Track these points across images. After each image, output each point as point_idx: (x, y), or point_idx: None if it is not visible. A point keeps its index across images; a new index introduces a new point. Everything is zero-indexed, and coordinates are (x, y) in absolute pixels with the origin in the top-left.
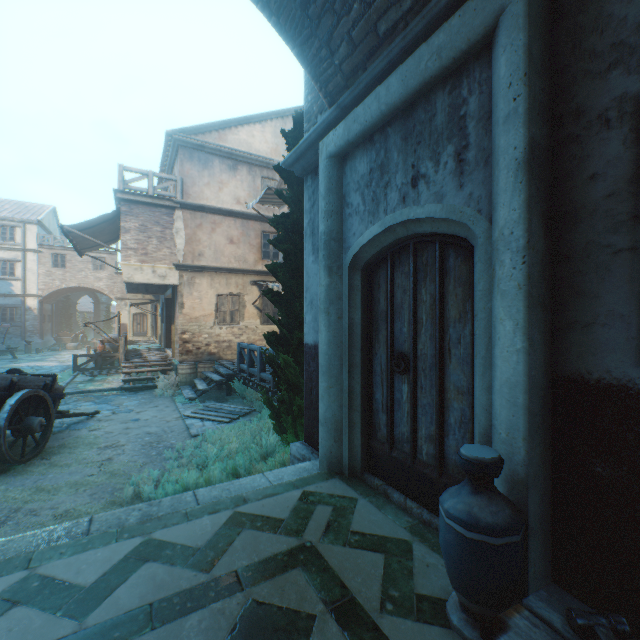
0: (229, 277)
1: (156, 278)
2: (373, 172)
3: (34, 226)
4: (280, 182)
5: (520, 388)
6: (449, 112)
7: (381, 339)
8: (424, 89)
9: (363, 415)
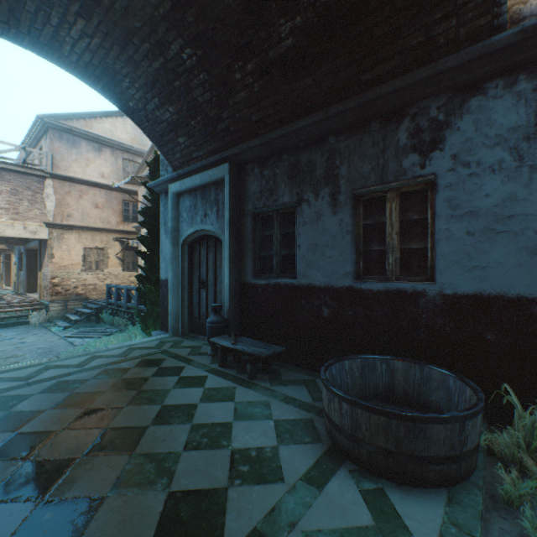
0: (95, 234)
1: (27, 233)
2: (192, 206)
3: None
4: (140, 168)
5: (228, 286)
6: (215, 196)
7: (196, 275)
8: (208, 184)
9: (189, 308)
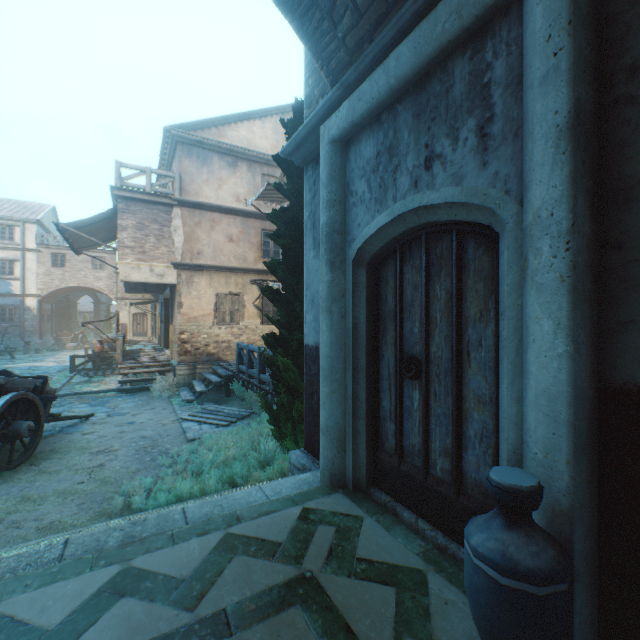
0: (228, 276)
1: (154, 277)
2: (380, 155)
3: (33, 225)
4: (280, 179)
5: (563, 400)
6: (470, 81)
7: (389, 340)
8: (440, 57)
9: (369, 423)
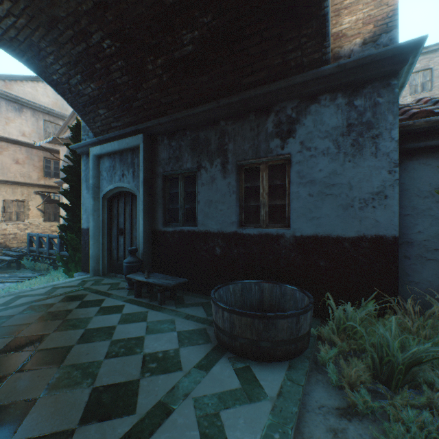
0: (15, 188)
1: None
2: (111, 167)
3: None
4: (61, 129)
5: (142, 233)
6: (131, 160)
7: (115, 224)
8: (125, 150)
9: (108, 252)
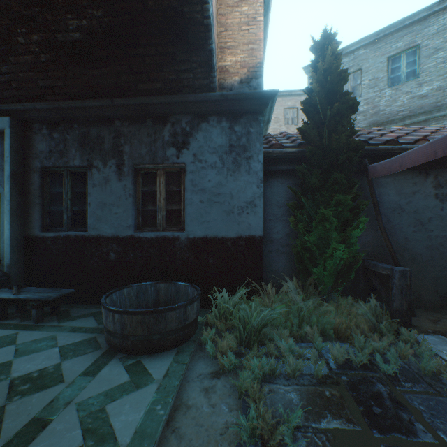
0: None
1: None
2: None
3: None
4: None
5: (9, 239)
6: None
7: None
8: None
9: None
